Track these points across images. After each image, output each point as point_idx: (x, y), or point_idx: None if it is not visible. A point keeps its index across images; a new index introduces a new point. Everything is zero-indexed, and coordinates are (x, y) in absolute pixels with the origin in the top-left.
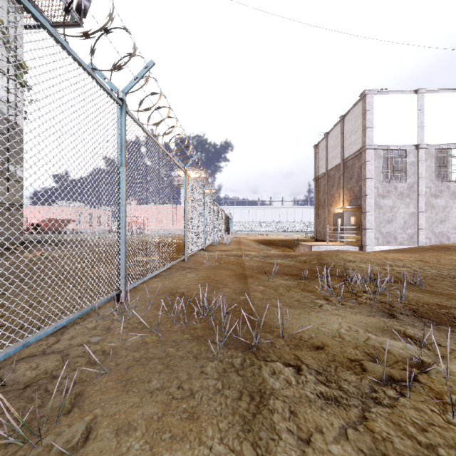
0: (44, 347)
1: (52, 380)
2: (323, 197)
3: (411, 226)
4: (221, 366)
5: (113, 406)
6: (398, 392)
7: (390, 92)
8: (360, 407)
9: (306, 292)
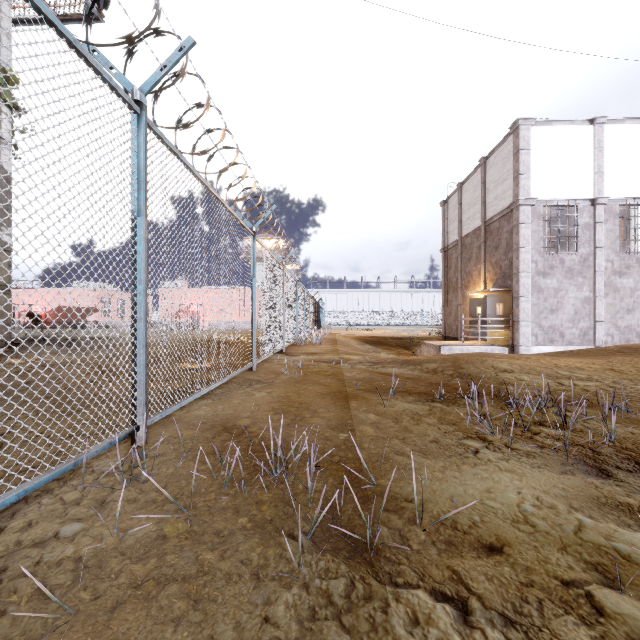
0: None
1: None
2: (455, 276)
3: (585, 318)
4: (307, 602)
5: None
6: None
7: (555, 122)
8: None
9: (447, 425)
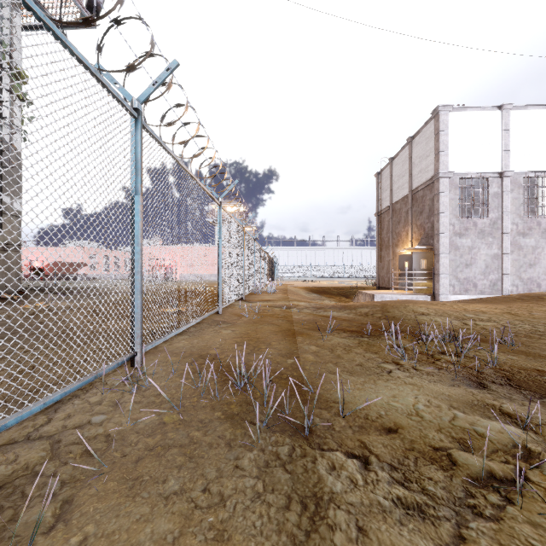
0: (29, 430)
1: (33, 479)
2: (387, 236)
3: (494, 271)
4: (263, 458)
5: (112, 520)
6: (503, 496)
7: (469, 108)
8: (454, 520)
9: (370, 354)
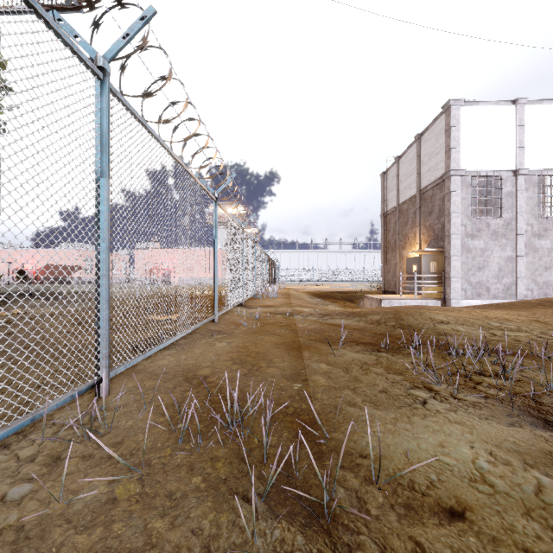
0: None
1: None
2: (394, 238)
3: (508, 275)
4: None
5: None
6: None
7: (481, 102)
8: None
9: (394, 375)
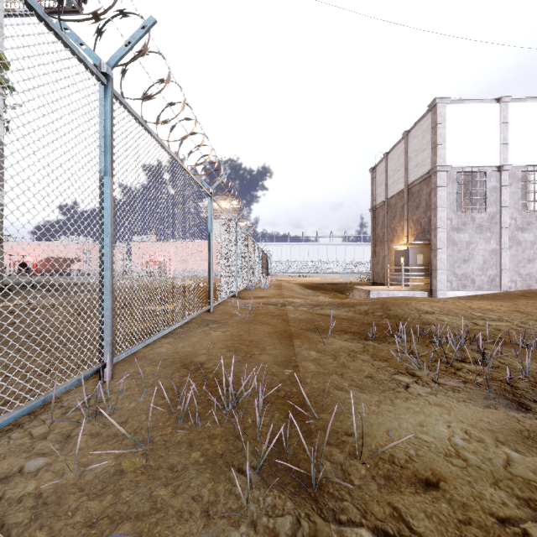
0: None
1: None
2: (382, 231)
3: (492, 267)
4: None
5: None
6: None
7: (467, 101)
8: None
9: (379, 361)
